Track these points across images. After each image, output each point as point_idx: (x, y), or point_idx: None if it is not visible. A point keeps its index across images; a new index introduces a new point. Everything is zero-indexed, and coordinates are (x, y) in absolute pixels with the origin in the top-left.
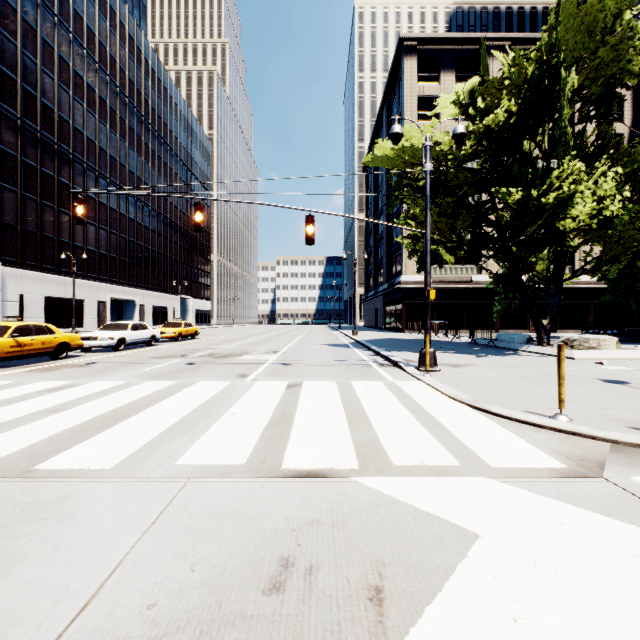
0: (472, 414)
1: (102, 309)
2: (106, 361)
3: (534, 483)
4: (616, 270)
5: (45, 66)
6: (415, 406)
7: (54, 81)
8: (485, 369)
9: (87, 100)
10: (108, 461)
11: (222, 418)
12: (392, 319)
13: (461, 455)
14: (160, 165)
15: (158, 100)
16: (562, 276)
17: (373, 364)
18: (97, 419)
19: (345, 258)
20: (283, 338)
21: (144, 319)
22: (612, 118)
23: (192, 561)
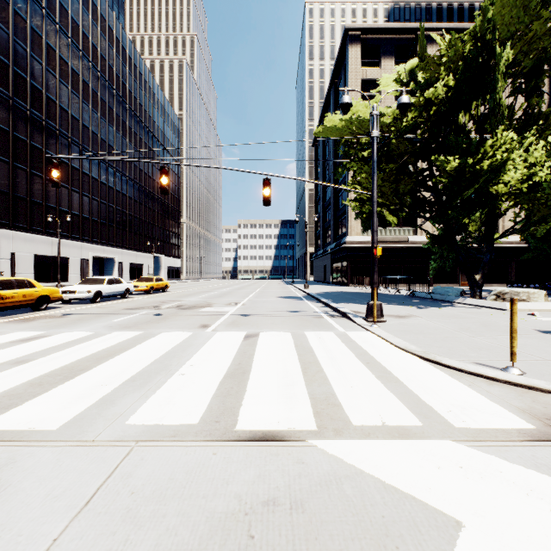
0: (424, 366)
1: (85, 266)
2: (82, 312)
3: (505, 448)
4: (544, 230)
5: (34, 52)
6: (367, 357)
7: (42, 66)
8: (428, 320)
9: (72, 83)
10: (56, 420)
11: (180, 370)
12: (338, 274)
13: (421, 413)
14: (136, 140)
15: (134, 84)
16: (493, 235)
17: (324, 315)
18: (58, 371)
19: (297, 221)
20: (243, 291)
21: (122, 274)
22: (540, 92)
23: None
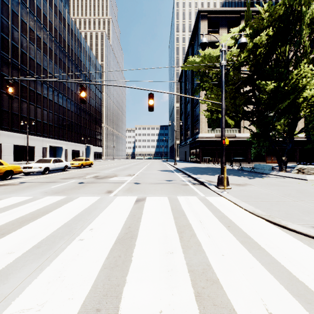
0: (274, 230)
1: (44, 151)
2: (32, 181)
3: None
4: None
5: (13, 24)
6: (227, 220)
7: (18, 32)
8: (259, 187)
9: (36, 43)
10: None
11: (80, 235)
12: (194, 156)
13: (300, 294)
14: (75, 78)
15: (74, 45)
16: (294, 132)
17: (188, 183)
18: None
19: (170, 124)
20: (137, 166)
21: (67, 156)
22: None
23: None
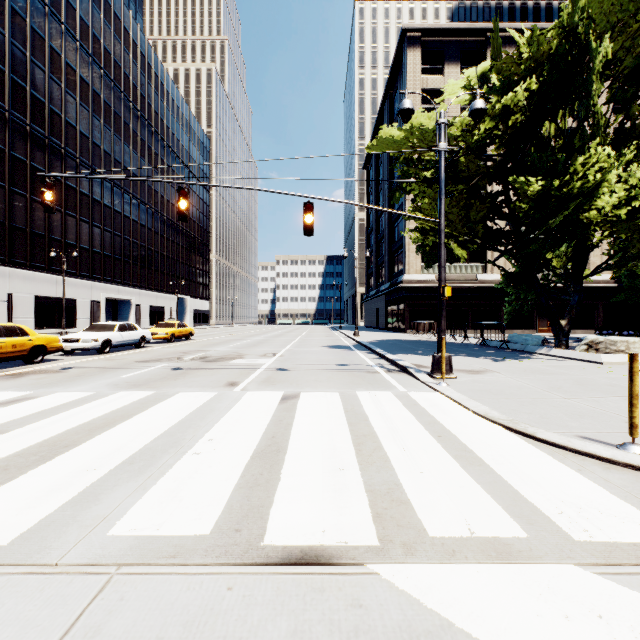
0: (513, 440)
1: (96, 309)
2: (84, 366)
3: None
4: None
5: (35, 57)
6: (438, 427)
7: (45, 73)
8: (508, 376)
9: (80, 93)
10: (10, 529)
11: (195, 447)
12: (394, 319)
13: (522, 515)
14: (157, 162)
15: (155, 95)
16: (582, 273)
17: (379, 369)
18: (34, 448)
19: (346, 256)
20: (281, 339)
21: (140, 319)
22: None
23: None
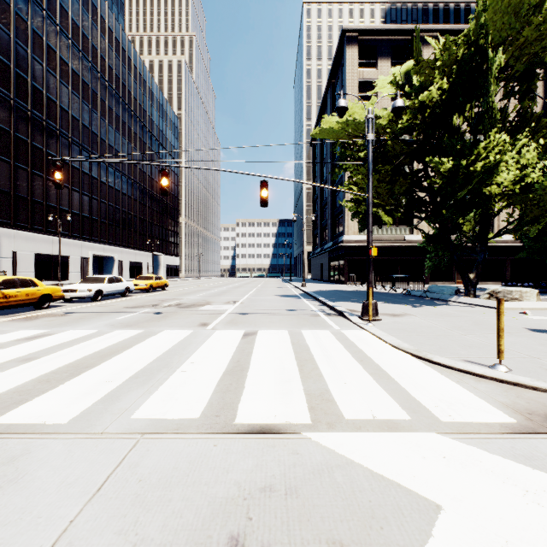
0: (415, 363)
1: (85, 264)
2: (83, 311)
3: (487, 440)
4: (536, 230)
5: (35, 53)
6: (361, 355)
7: (43, 67)
8: (421, 318)
9: (72, 83)
10: (65, 415)
11: (181, 367)
12: (336, 273)
13: (410, 408)
14: (136, 140)
15: (134, 84)
16: (487, 235)
17: (320, 313)
18: (64, 368)
19: (295, 220)
20: (241, 289)
21: (122, 273)
22: (532, 95)
23: (133, 542)
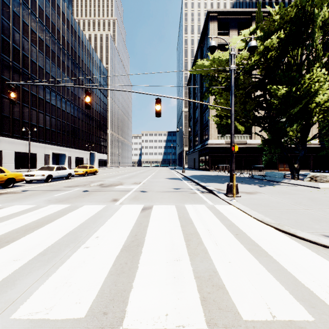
0: (283, 238)
1: (47, 158)
2: (35, 189)
3: None
4: None
5: (14, 26)
6: (235, 228)
7: (20, 34)
8: (269, 196)
9: (38, 45)
10: None
11: (86, 242)
12: (203, 164)
13: (304, 299)
14: (79, 82)
15: (78, 47)
16: (306, 138)
17: (197, 191)
18: None
19: (178, 130)
20: (144, 174)
21: (70, 164)
22: None
23: None
